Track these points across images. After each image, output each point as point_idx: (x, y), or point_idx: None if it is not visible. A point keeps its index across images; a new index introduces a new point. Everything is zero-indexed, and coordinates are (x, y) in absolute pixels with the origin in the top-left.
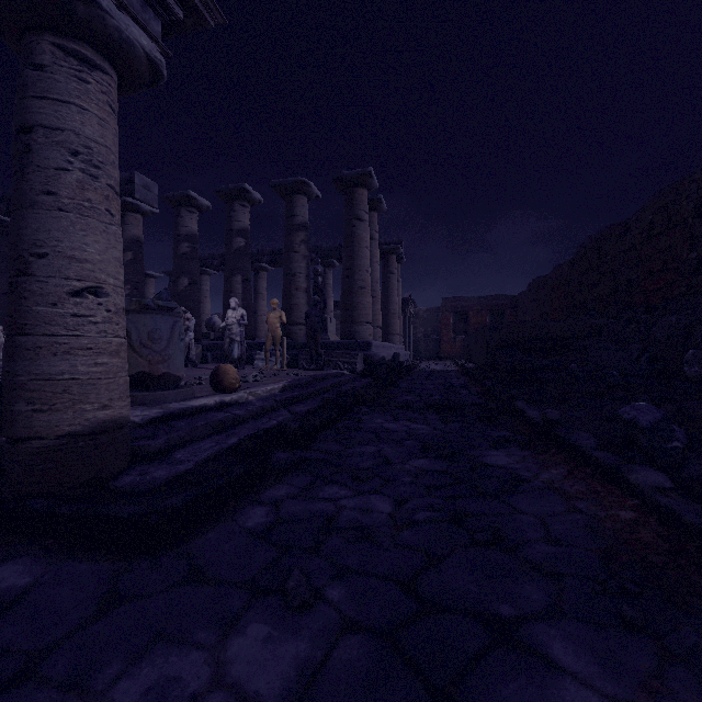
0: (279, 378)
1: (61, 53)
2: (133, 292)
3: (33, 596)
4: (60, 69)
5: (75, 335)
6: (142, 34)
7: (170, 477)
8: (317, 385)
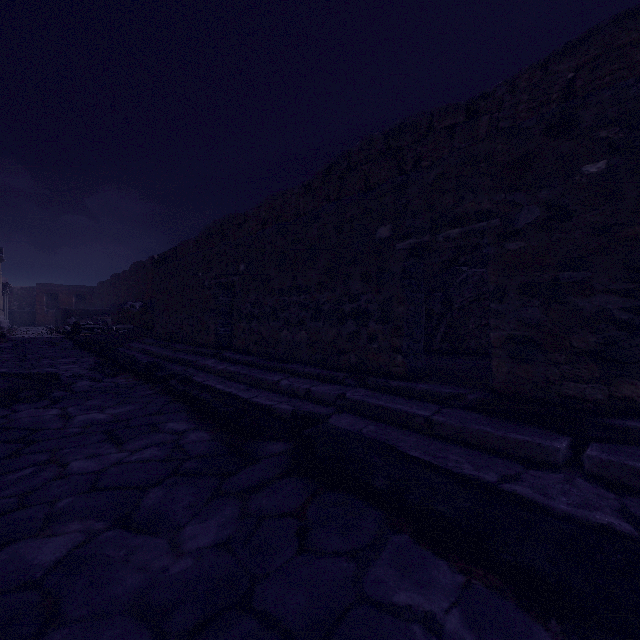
0: None
1: None
2: None
3: None
4: None
5: None
6: None
7: None
8: None
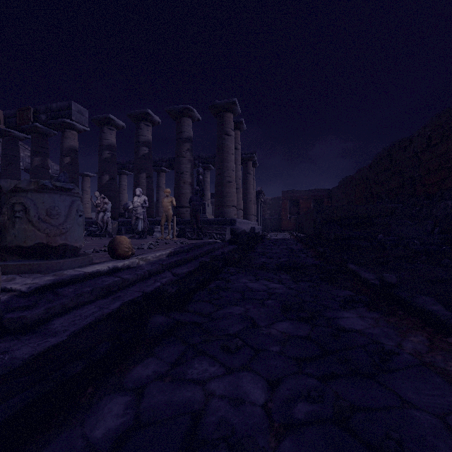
0: (168, 246)
1: None
2: None
3: None
4: None
5: None
6: None
7: (34, 355)
8: (196, 251)
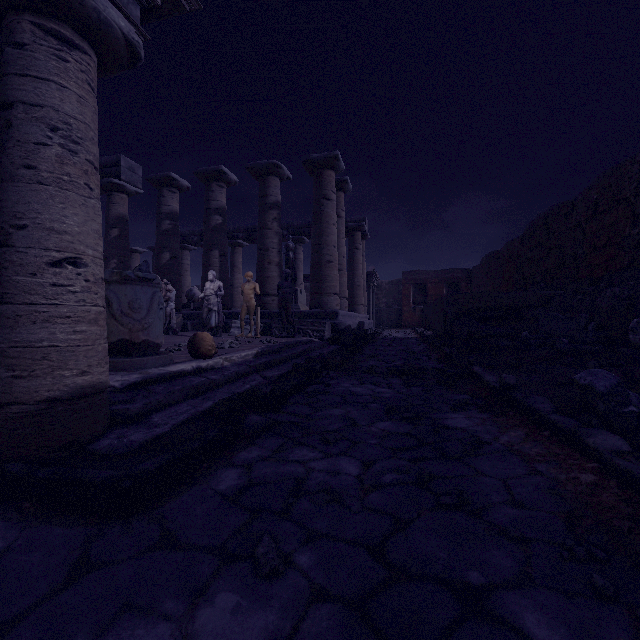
0: (253, 345)
1: (41, 32)
2: (119, 265)
3: (4, 562)
4: (40, 48)
5: (54, 303)
6: (119, 16)
7: (147, 440)
8: (288, 351)
